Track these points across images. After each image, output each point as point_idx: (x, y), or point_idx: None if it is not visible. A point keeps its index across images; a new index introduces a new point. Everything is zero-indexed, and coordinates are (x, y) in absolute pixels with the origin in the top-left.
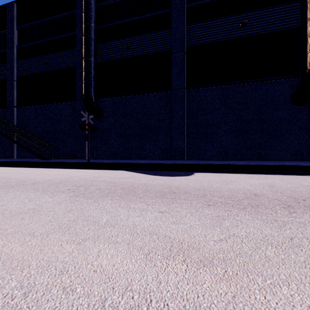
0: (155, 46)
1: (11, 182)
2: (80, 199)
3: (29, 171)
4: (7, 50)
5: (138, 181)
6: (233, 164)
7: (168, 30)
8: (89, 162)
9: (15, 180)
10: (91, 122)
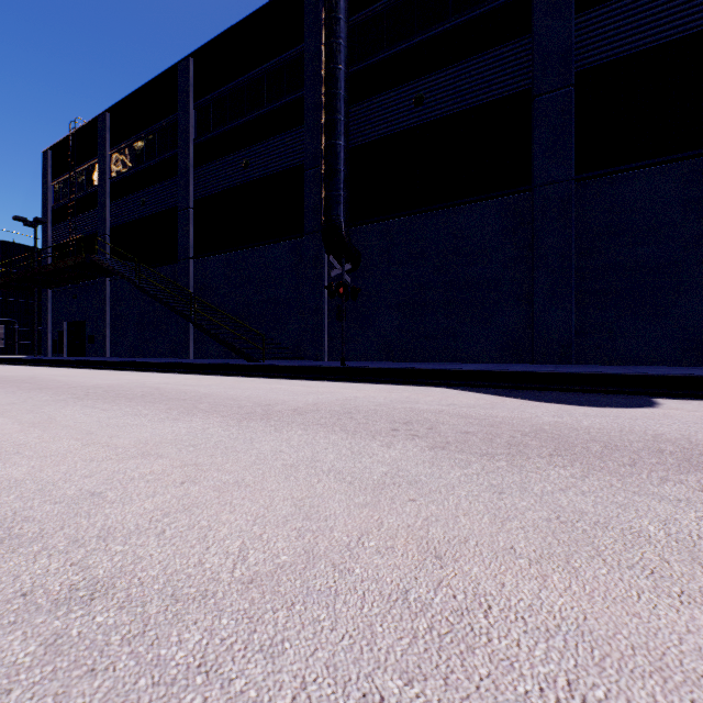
0: (487, 86)
1: (251, 407)
2: (467, 457)
3: (246, 384)
4: (179, 151)
5: (535, 418)
6: None
7: (524, 39)
8: (352, 367)
9: (251, 403)
10: (346, 280)
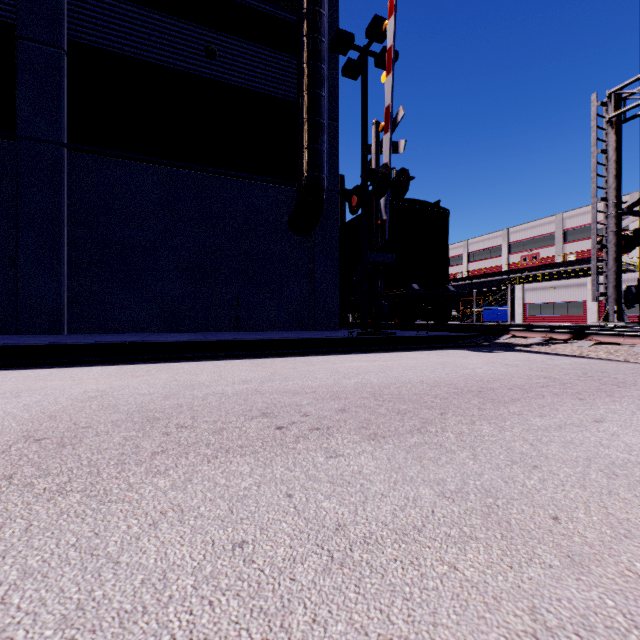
0: None
1: None
2: None
3: None
4: None
5: None
6: (131, 343)
7: None
8: None
9: None
10: None
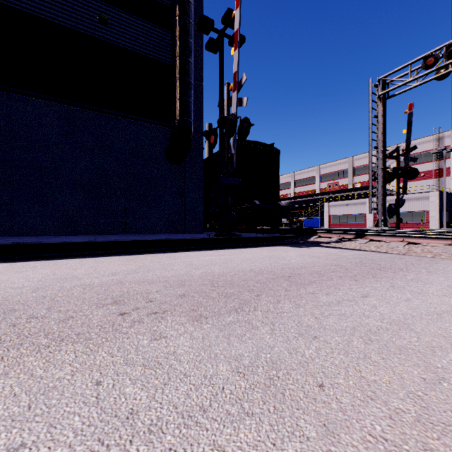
0: None
1: None
2: None
3: None
4: None
5: None
6: (25, 244)
7: None
8: None
9: None
10: None
